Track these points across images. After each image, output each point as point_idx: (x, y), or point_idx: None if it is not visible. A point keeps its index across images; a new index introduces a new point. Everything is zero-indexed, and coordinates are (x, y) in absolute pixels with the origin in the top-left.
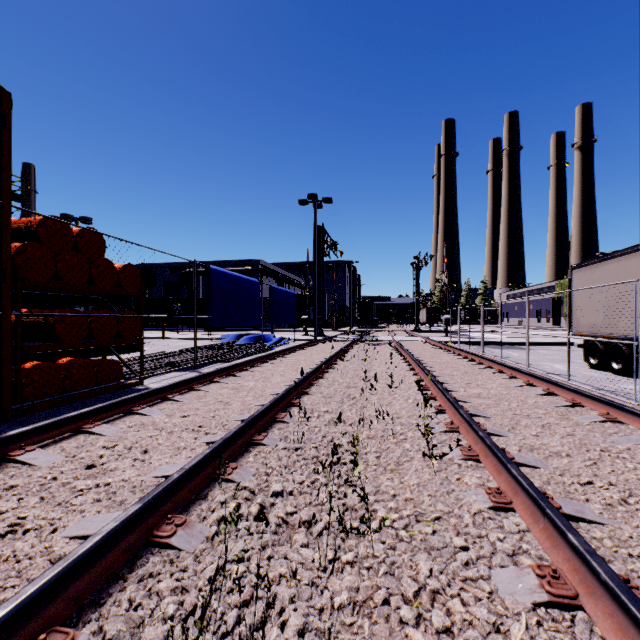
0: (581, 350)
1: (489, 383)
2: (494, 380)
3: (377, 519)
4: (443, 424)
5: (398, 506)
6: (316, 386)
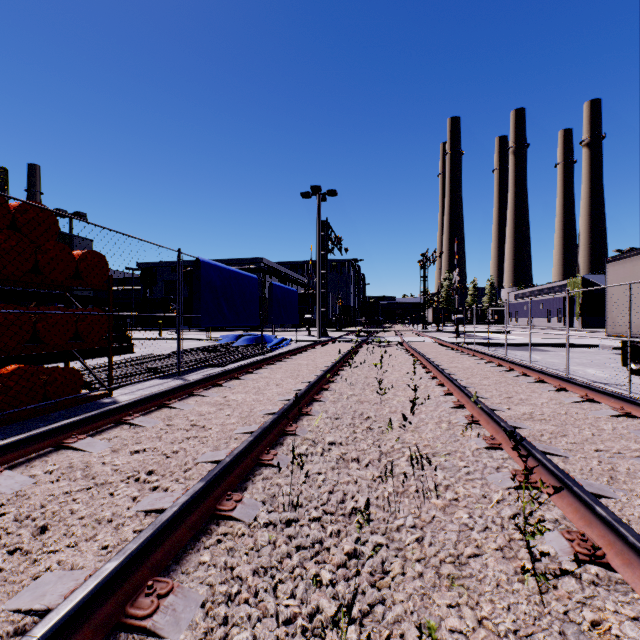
0: (607, 352)
1: (535, 397)
2: (539, 393)
3: None
4: (509, 473)
5: None
6: (319, 402)
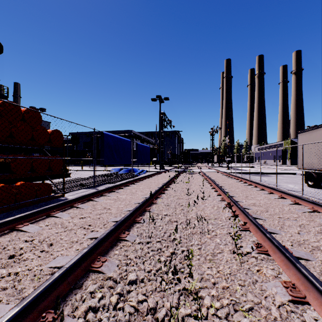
0: (300, 177)
1: (258, 196)
2: (260, 194)
3: (204, 307)
4: (238, 225)
5: (218, 294)
6: (160, 198)
